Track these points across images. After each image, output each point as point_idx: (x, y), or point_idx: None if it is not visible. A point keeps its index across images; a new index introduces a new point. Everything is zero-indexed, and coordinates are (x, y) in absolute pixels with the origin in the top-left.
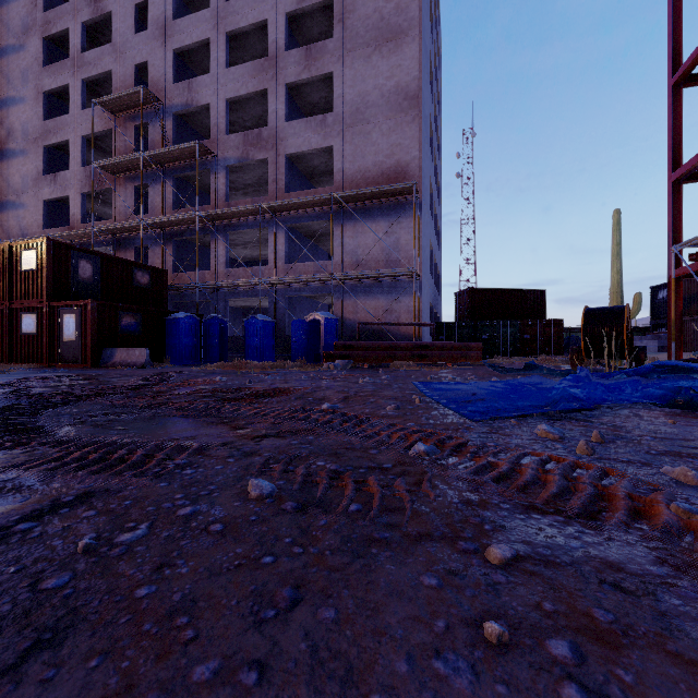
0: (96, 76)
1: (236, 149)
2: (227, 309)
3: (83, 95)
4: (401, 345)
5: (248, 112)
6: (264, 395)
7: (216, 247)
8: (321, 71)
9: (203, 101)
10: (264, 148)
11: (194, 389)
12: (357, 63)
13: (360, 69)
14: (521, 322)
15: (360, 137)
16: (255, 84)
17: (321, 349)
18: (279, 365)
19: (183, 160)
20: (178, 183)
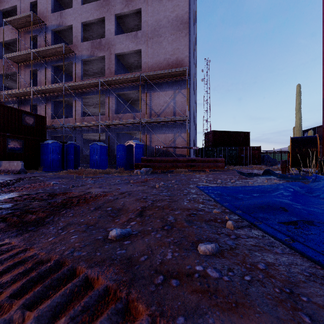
0: (8, 9)
1: (87, 50)
2: (82, 139)
3: (0, 19)
4: (180, 159)
5: (95, 32)
6: (66, 204)
7: (76, 104)
8: (134, 7)
9: (68, 23)
10: (103, 50)
11: (12, 196)
12: (154, 3)
13: (156, 6)
14: (240, 148)
15: (156, 44)
16: (98, 14)
17: (133, 162)
18: (106, 172)
19: (57, 56)
20: (55, 70)
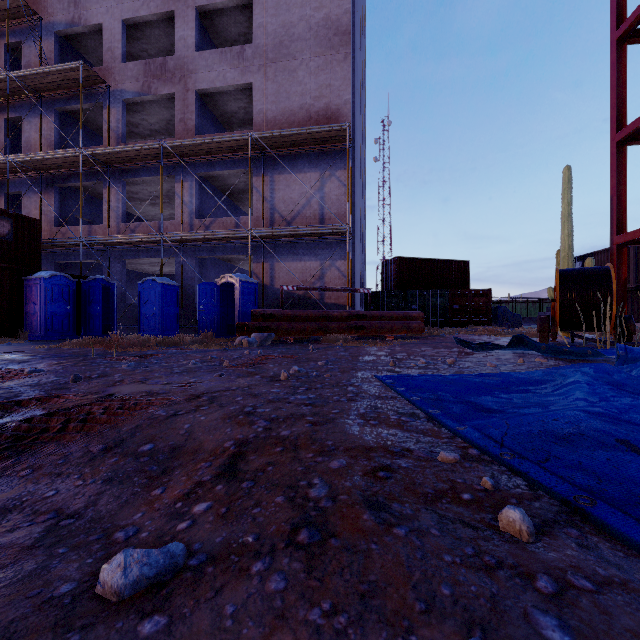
0: None
1: (134, 81)
2: (124, 271)
3: None
4: (334, 314)
5: (153, 44)
6: (24, 437)
7: (110, 196)
8: None
9: (93, 20)
10: (169, 81)
11: None
12: None
13: None
14: (451, 292)
15: (284, 75)
16: (159, 4)
17: (235, 319)
18: (172, 341)
19: (68, 90)
20: (64, 120)
